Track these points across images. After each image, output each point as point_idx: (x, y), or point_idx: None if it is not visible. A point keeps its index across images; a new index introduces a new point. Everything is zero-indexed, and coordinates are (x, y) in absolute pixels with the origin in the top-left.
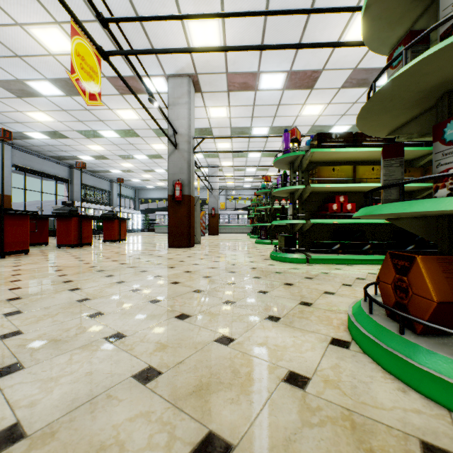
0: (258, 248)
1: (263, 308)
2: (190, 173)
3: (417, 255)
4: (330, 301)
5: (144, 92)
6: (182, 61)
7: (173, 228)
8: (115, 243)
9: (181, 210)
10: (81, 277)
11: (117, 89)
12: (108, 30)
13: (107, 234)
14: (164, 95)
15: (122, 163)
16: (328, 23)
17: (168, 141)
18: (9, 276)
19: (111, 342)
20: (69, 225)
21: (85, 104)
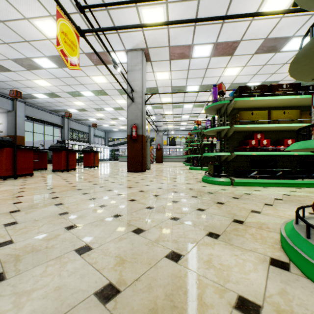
0: (192, 172)
1: (203, 225)
2: (143, 119)
3: None
4: (259, 220)
5: (111, 63)
6: (137, 39)
7: (131, 158)
8: (91, 169)
9: (136, 145)
10: (65, 194)
11: (93, 61)
12: (84, 15)
13: (86, 162)
14: (124, 64)
15: (97, 113)
16: (246, 3)
17: (127, 96)
18: (16, 192)
19: (80, 255)
20: (60, 156)
21: (71, 73)
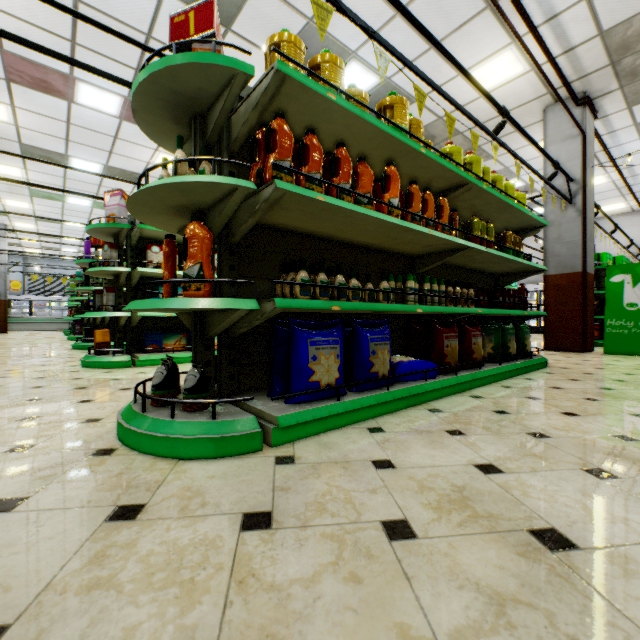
0: (68, 343)
1: (40, 364)
2: None
3: (96, 330)
4: None
5: None
6: None
7: None
8: None
9: None
10: None
11: None
12: None
13: None
14: None
15: None
16: (136, 149)
17: None
18: None
19: None
20: None
21: None
